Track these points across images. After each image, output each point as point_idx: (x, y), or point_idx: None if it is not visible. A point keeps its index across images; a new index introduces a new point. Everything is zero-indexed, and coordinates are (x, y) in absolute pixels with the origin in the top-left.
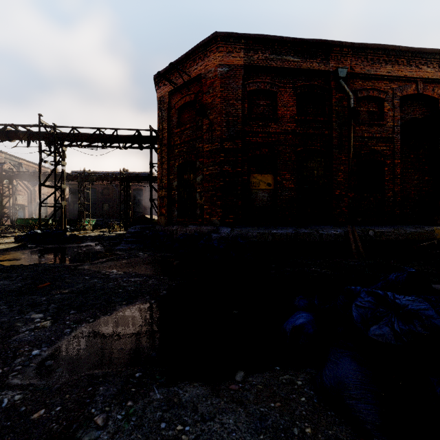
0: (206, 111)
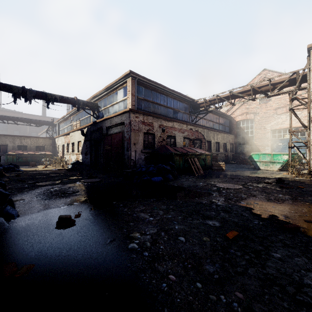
0: None
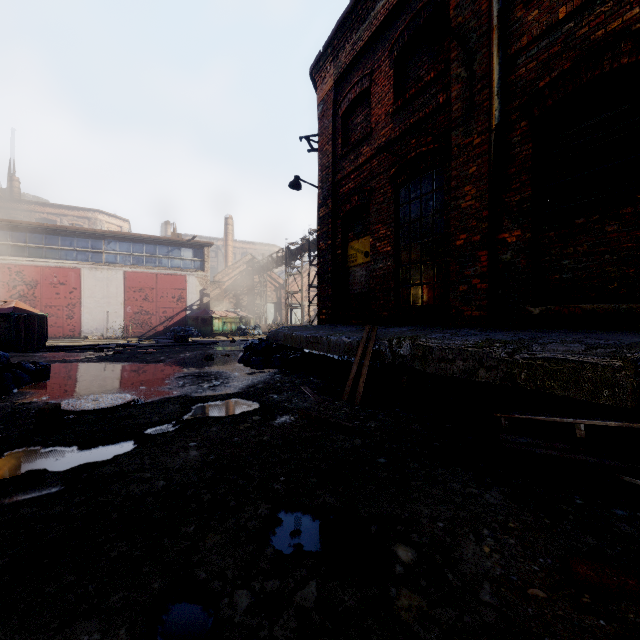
0: (297, 182)
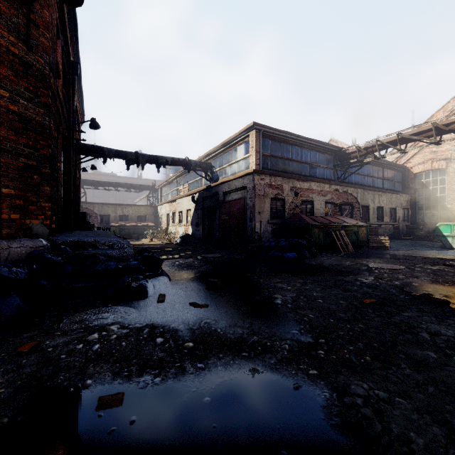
0: None
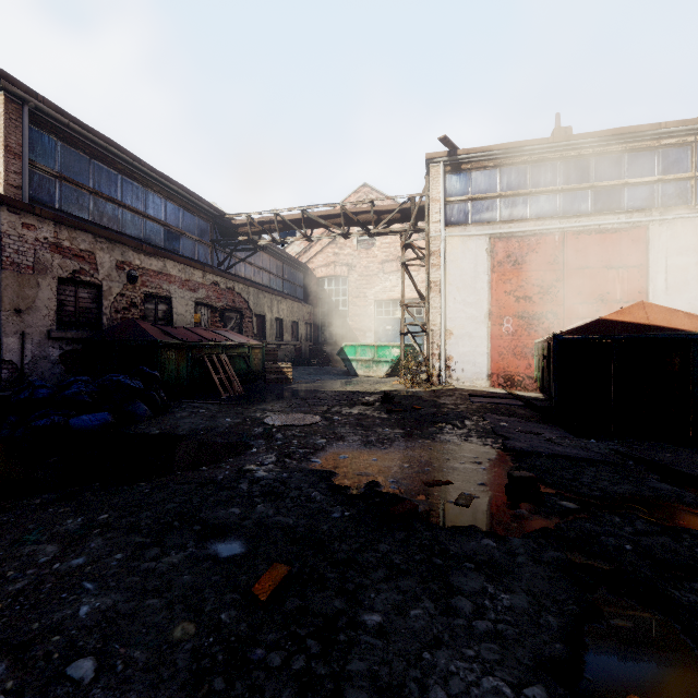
0: None
